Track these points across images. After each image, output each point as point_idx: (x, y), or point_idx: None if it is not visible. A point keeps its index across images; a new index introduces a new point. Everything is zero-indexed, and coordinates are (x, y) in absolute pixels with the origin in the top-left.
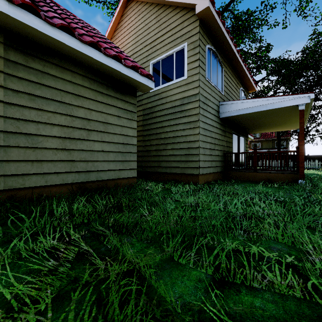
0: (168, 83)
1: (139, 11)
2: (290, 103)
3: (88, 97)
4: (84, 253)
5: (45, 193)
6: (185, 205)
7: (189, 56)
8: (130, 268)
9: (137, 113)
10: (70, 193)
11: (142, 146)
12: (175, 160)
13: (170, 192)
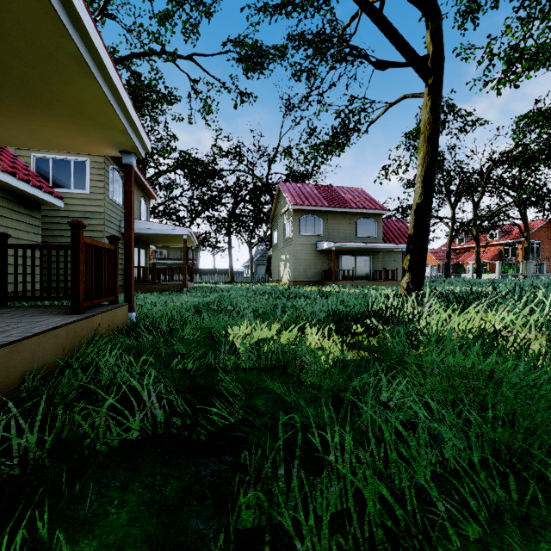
0: (63, 189)
1: None
2: (178, 232)
3: (6, 216)
4: None
5: None
6: None
7: (93, 173)
8: None
9: None
10: None
11: None
12: None
13: None
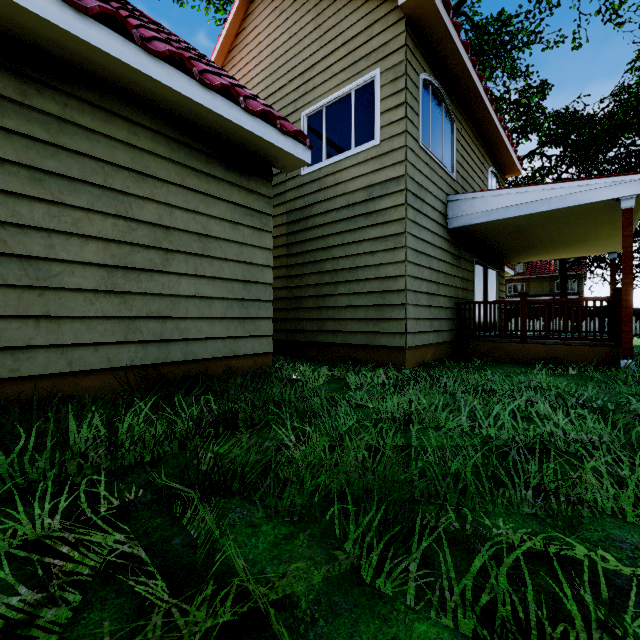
0: (339, 155)
1: (278, 8)
2: (602, 195)
3: (165, 178)
4: (126, 554)
5: (68, 390)
6: (379, 417)
7: (384, 97)
8: (240, 611)
9: (274, 221)
10: (121, 390)
11: (285, 289)
12: (354, 318)
13: (345, 386)
